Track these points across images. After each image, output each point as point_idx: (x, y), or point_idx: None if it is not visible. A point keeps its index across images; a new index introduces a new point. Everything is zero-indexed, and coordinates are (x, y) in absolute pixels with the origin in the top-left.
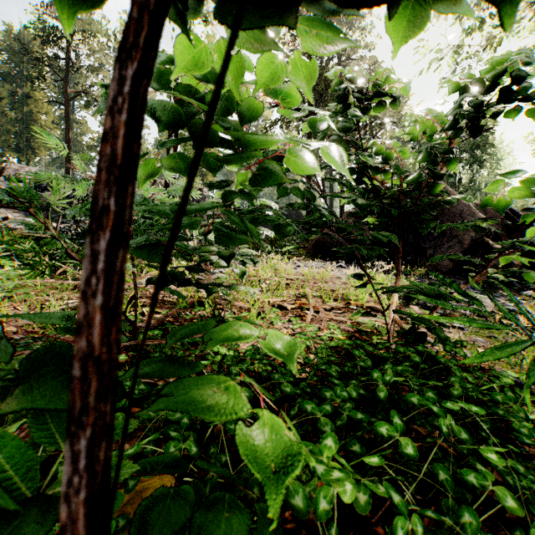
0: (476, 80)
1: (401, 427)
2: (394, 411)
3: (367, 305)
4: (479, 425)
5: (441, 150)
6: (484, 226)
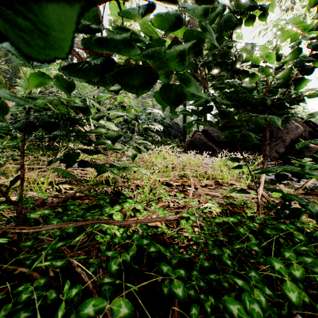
0: None
1: None
2: None
3: (230, 182)
4: None
5: (314, 44)
6: None
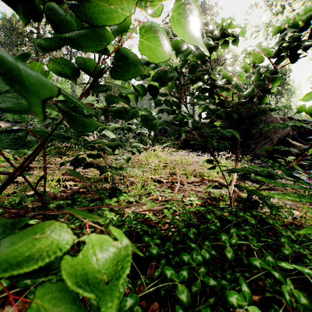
0: (292, 24)
1: (249, 295)
2: (242, 278)
3: (215, 179)
4: (308, 282)
5: (269, 71)
6: (300, 126)
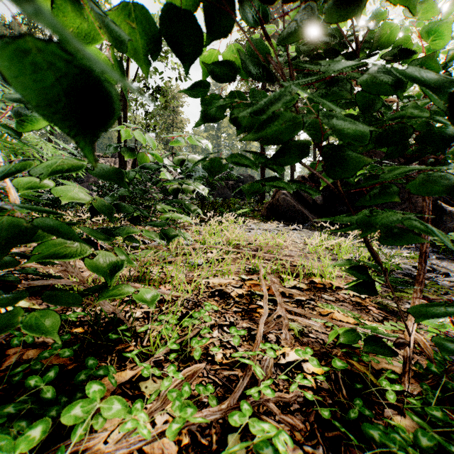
0: None
1: None
2: None
3: (336, 284)
4: None
5: None
6: None
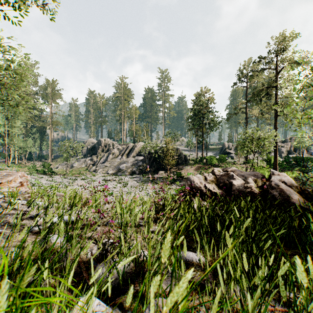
0: None
1: None
2: None
3: None
4: None
5: None
6: None
